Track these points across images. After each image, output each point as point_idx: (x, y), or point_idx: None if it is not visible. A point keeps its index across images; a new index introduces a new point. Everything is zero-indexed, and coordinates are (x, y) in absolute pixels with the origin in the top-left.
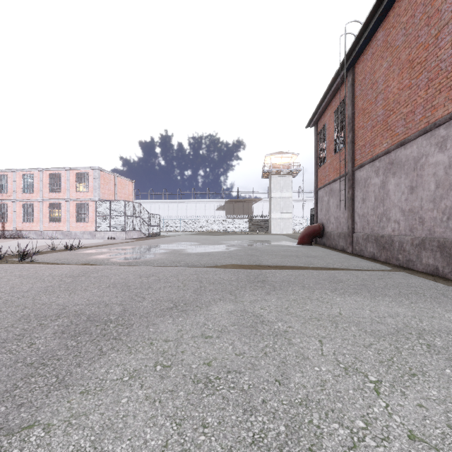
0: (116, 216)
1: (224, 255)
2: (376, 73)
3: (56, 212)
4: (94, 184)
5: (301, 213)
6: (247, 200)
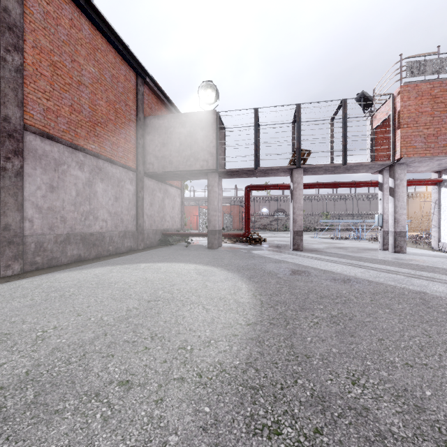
0: None
1: None
2: None
3: None
4: None
5: None
6: None
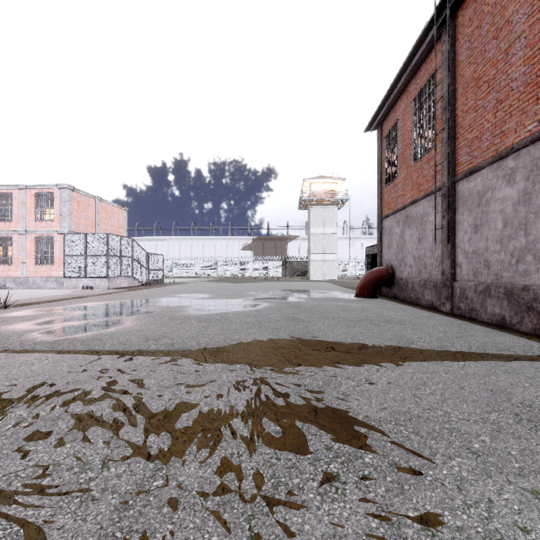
0: (95, 256)
1: (246, 320)
2: (508, 7)
3: (5, 250)
4: (63, 210)
5: (346, 254)
6: (280, 238)
